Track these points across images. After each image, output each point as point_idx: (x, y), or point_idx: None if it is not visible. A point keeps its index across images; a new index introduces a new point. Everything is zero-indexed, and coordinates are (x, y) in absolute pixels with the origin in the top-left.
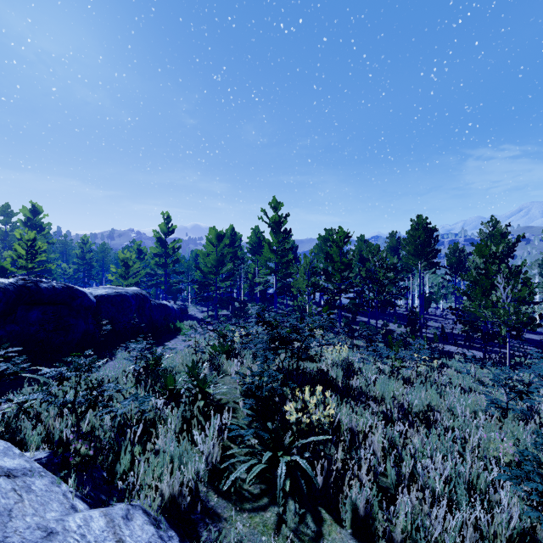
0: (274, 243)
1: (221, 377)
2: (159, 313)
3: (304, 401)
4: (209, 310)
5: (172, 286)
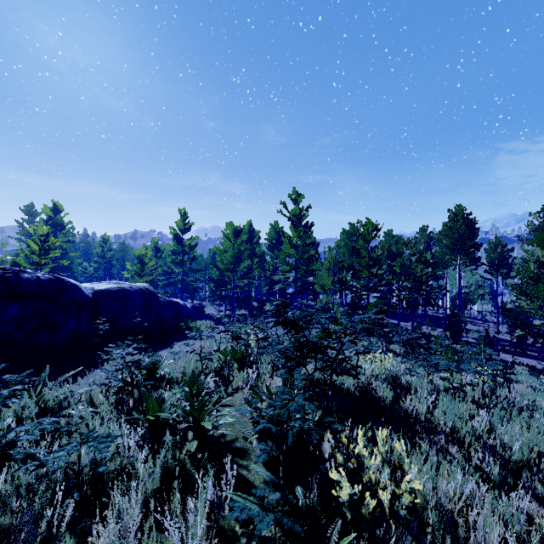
0: (294, 237)
1: (229, 395)
2: (169, 311)
3: (358, 457)
4: (226, 310)
5: (189, 284)
